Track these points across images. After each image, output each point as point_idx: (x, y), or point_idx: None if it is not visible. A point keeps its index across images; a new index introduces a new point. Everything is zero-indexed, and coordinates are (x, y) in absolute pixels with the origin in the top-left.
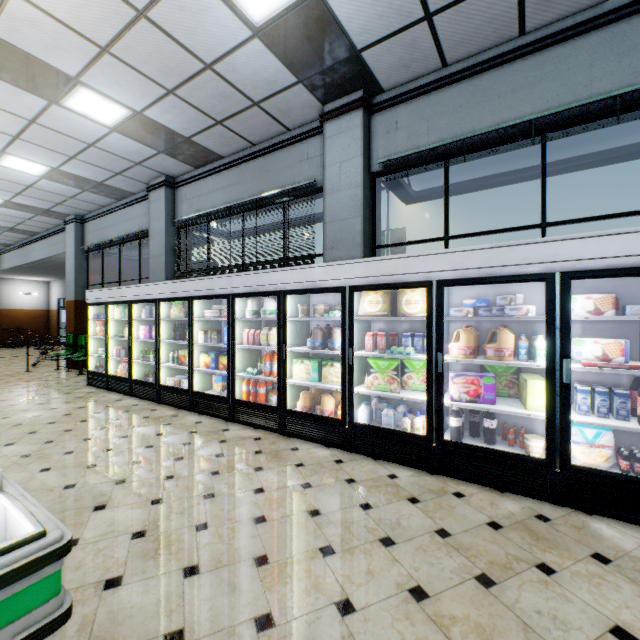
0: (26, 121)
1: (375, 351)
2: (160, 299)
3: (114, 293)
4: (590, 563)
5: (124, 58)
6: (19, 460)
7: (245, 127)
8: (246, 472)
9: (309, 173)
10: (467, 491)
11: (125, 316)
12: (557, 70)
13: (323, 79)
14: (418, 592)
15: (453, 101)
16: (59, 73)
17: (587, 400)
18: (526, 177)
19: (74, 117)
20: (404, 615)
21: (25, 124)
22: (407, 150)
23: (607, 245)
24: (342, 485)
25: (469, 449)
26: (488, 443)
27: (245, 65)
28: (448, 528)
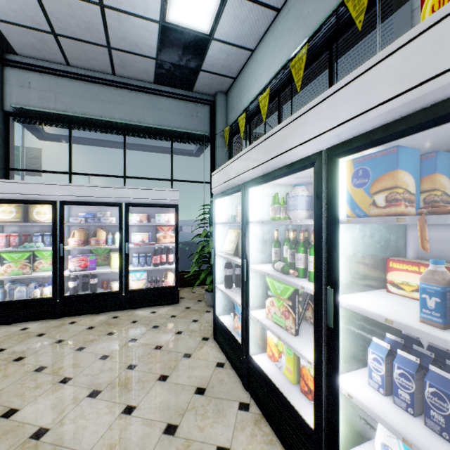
0: None
1: (9, 247)
2: None
3: None
4: (130, 325)
5: None
6: None
7: None
8: None
9: None
10: (79, 319)
11: None
12: (130, 103)
13: None
14: (41, 368)
15: (75, 90)
16: None
17: (137, 260)
18: (121, 147)
19: None
20: (31, 380)
21: None
22: (39, 106)
23: (142, 193)
24: None
25: (81, 297)
26: (93, 292)
27: None
28: (64, 338)
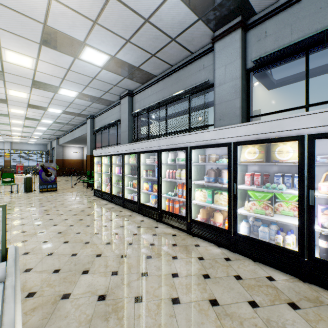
0: (66, 70)
1: (252, 185)
2: (124, 153)
3: (104, 151)
4: None
5: (104, 25)
6: (56, 235)
7: (167, 55)
8: (167, 259)
9: (204, 76)
10: None
11: (109, 162)
12: None
13: (214, 13)
14: None
15: (313, 6)
16: (76, 41)
17: None
18: None
19: (85, 64)
20: None
21: (66, 71)
22: (274, 49)
23: None
24: (232, 280)
25: None
26: None
27: (167, 14)
28: None
